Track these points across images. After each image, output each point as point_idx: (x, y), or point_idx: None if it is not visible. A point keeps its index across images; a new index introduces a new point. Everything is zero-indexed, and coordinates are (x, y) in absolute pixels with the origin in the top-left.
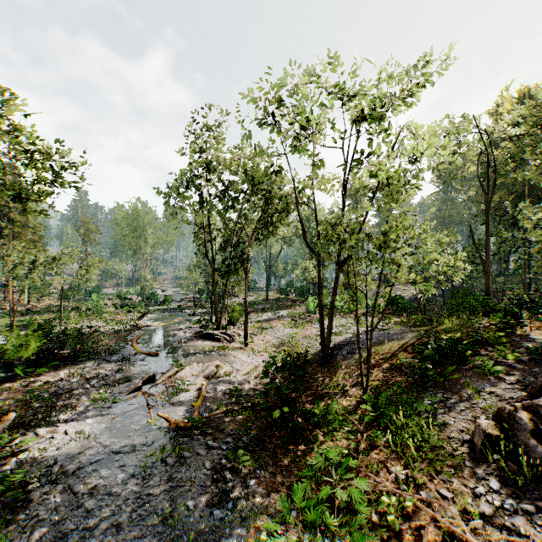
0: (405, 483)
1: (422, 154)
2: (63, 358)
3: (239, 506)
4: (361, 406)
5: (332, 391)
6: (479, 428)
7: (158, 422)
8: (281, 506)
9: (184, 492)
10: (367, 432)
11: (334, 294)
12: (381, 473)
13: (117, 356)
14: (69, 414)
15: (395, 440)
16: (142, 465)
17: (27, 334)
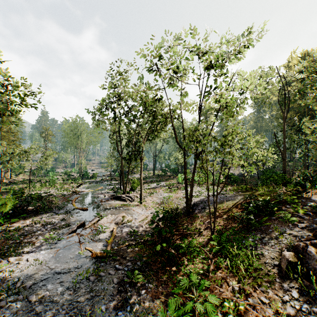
0: (238, 293)
1: (247, 88)
2: (29, 212)
3: (134, 308)
4: (210, 242)
5: (192, 232)
6: (284, 257)
7: (85, 252)
8: (160, 315)
9: (99, 299)
10: (214, 259)
11: (193, 173)
12: (223, 286)
13: (62, 211)
14: (30, 248)
15: (231, 264)
16: (74, 281)
17: (6, 198)
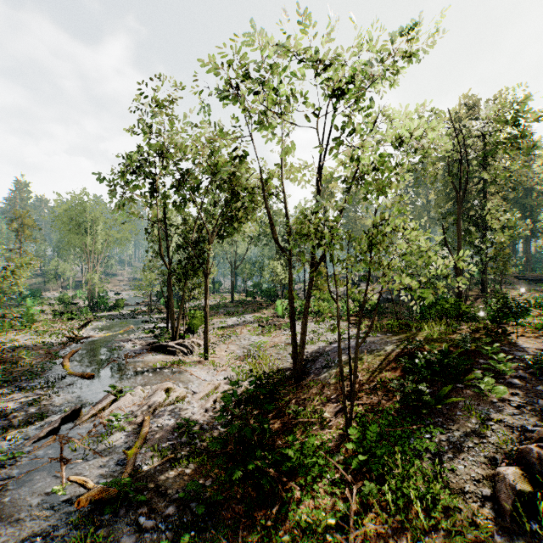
0: None
1: (412, 135)
2: None
3: None
4: (346, 445)
5: (308, 420)
6: (504, 481)
7: (71, 486)
8: None
9: None
10: (356, 484)
11: (307, 300)
12: None
13: (38, 381)
14: None
15: (395, 499)
16: None
17: None
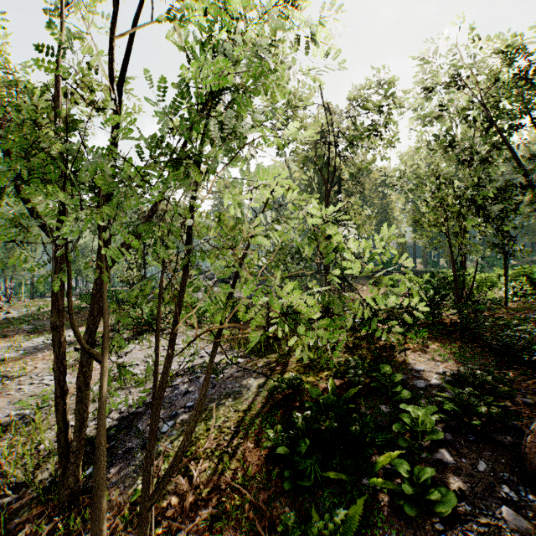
0: None
1: None
2: None
3: None
4: None
5: None
6: None
7: None
8: None
9: None
10: None
11: (91, 328)
12: None
13: None
14: None
15: None
16: None
17: None
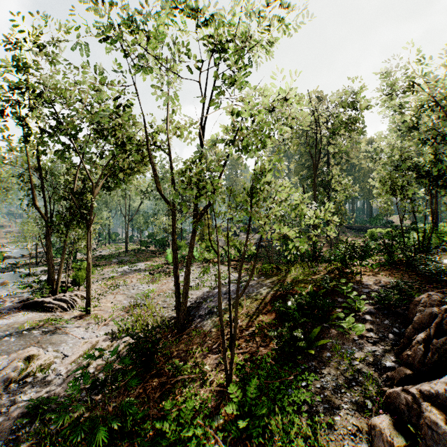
0: None
1: (287, 93)
2: None
3: None
4: (226, 408)
5: (188, 377)
6: (382, 436)
7: None
8: None
9: None
10: None
11: (190, 250)
12: None
13: None
14: None
15: None
16: None
17: None
